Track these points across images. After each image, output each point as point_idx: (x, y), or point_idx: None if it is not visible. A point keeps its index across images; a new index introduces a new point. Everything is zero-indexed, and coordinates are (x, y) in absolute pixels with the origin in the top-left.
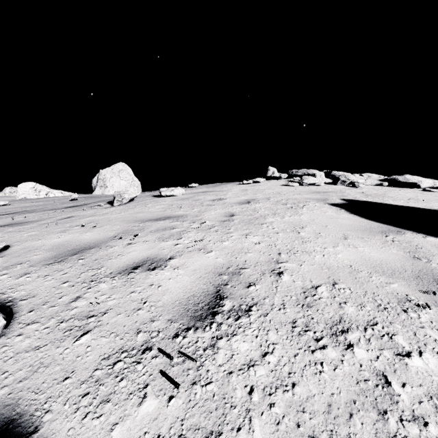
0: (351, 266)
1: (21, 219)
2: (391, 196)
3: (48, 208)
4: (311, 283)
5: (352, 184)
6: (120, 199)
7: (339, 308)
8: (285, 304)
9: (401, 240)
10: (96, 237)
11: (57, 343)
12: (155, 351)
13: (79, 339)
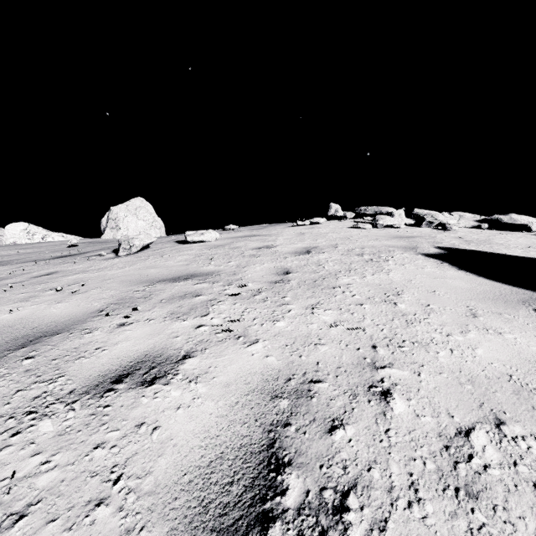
0: (511, 377)
1: None
2: (500, 243)
3: (31, 258)
4: (453, 422)
5: (441, 226)
6: (127, 247)
7: None
8: (417, 486)
9: None
10: (72, 311)
11: None
12: None
13: None
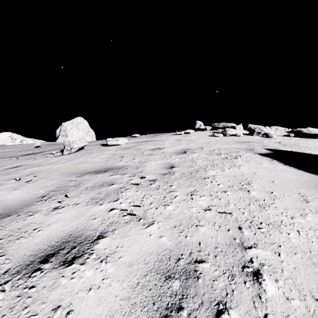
0: None
1: None
2: (304, 146)
3: (9, 155)
4: None
5: (265, 135)
6: (68, 148)
7: None
8: None
9: None
10: (23, 196)
11: None
12: None
13: None
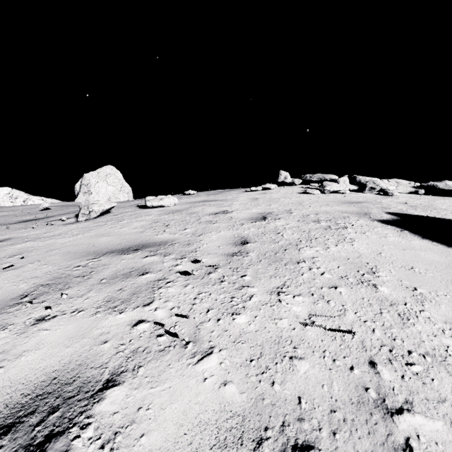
0: None
1: None
2: (443, 208)
3: None
4: None
5: (382, 192)
6: (86, 212)
7: None
8: None
9: None
10: None
11: None
12: None
13: None
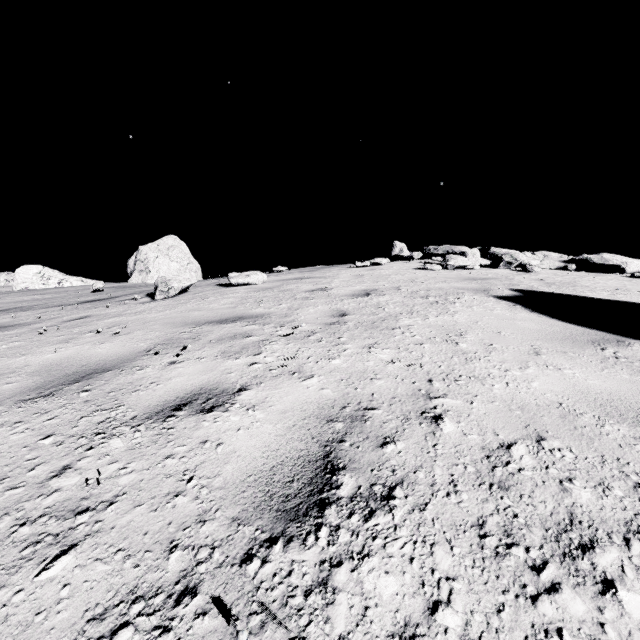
0: (561, 404)
1: (7, 320)
2: (585, 285)
3: (55, 303)
4: (497, 438)
5: (521, 267)
6: (165, 289)
7: (563, 493)
8: (457, 482)
9: (629, 356)
10: (118, 350)
11: (3, 576)
12: (203, 598)
13: (50, 565)
